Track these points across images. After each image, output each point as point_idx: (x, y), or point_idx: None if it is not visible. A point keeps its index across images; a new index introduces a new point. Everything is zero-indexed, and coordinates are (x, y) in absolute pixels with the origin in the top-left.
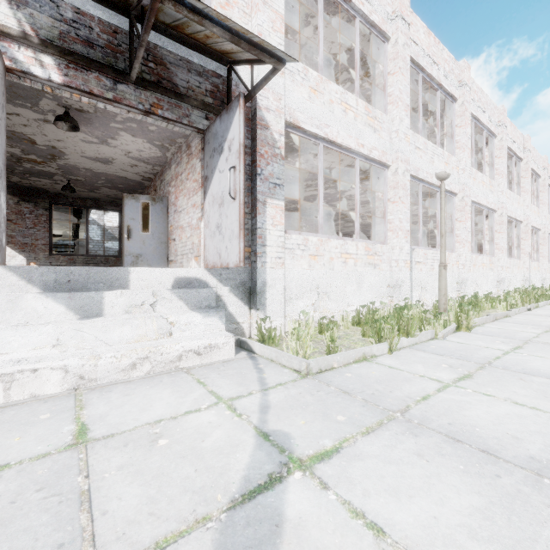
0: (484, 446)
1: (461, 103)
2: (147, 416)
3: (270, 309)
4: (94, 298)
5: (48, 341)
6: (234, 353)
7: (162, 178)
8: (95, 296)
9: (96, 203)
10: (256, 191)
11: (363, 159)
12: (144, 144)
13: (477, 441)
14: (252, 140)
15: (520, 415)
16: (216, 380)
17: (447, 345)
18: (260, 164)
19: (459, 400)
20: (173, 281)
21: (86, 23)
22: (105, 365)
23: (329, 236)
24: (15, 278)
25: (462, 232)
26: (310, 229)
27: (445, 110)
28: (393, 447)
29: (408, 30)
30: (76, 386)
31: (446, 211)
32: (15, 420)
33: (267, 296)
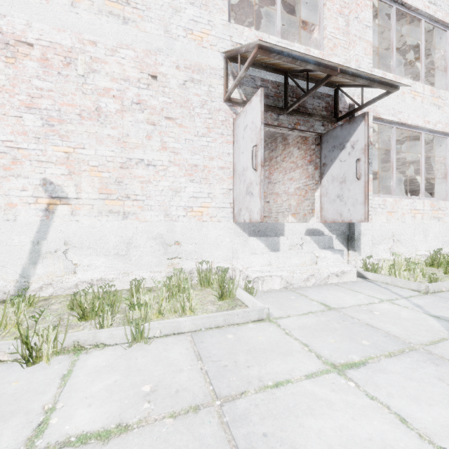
0: None
1: None
2: (348, 302)
3: (363, 251)
4: (275, 240)
5: (266, 262)
6: (355, 278)
7: None
8: (276, 239)
9: None
10: None
11: (428, 132)
12: None
13: None
14: None
15: None
16: (363, 291)
17: None
18: None
19: None
20: (305, 231)
21: (265, 85)
22: (296, 277)
23: (400, 197)
24: (239, 229)
25: None
26: None
27: None
28: None
29: None
30: (285, 286)
31: None
32: (282, 297)
33: (361, 241)
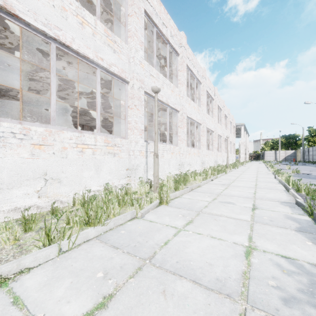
0: None
1: (181, 57)
2: None
3: None
4: None
5: None
6: None
7: None
8: None
9: None
10: None
11: (105, 71)
12: None
13: None
14: None
15: None
16: None
17: (136, 228)
18: None
19: None
20: None
21: None
22: None
23: (64, 128)
24: None
25: (182, 134)
26: (102, 129)
27: (173, 60)
28: None
29: None
30: None
31: (174, 121)
32: None
33: None
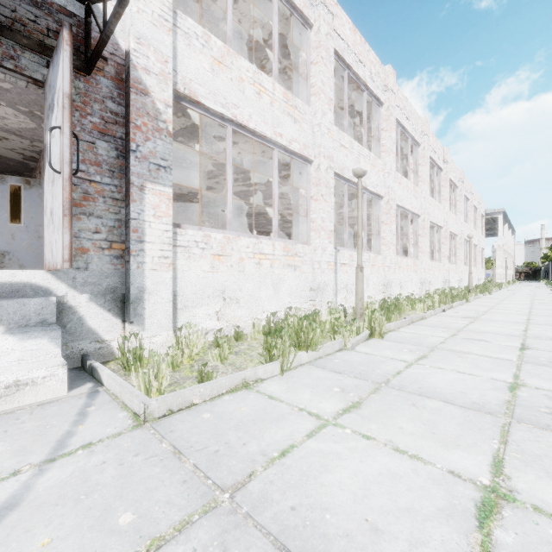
0: None
1: (387, 107)
2: None
3: (151, 322)
4: None
5: None
6: (65, 389)
7: None
8: None
9: None
10: (129, 171)
11: (283, 150)
12: (5, 109)
13: (316, 548)
14: (125, 107)
15: (395, 474)
16: None
17: (352, 358)
18: (136, 138)
19: (327, 453)
20: None
21: None
22: None
23: (240, 234)
24: None
25: (388, 235)
26: (250, 229)
27: (373, 113)
28: None
29: (332, 20)
30: None
31: (374, 214)
32: None
33: (147, 305)
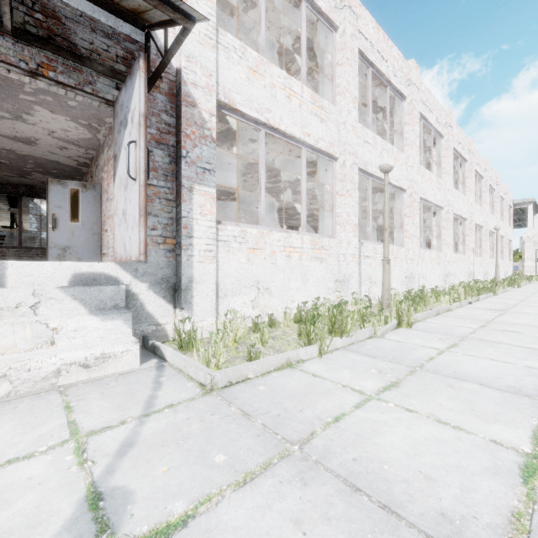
0: (387, 497)
1: (410, 101)
2: None
3: (198, 308)
4: None
5: None
6: (138, 363)
7: (97, 163)
8: None
9: (31, 190)
10: (180, 175)
11: (310, 149)
12: (68, 123)
13: (380, 488)
14: (177, 118)
15: (440, 440)
16: (92, 402)
17: (383, 345)
18: (186, 145)
19: (376, 421)
20: (70, 277)
21: None
22: None
23: (272, 229)
24: None
25: (411, 227)
26: (271, 224)
27: (395, 108)
28: (267, 508)
29: (356, 21)
30: None
31: (396, 207)
32: None
33: (194, 293)
